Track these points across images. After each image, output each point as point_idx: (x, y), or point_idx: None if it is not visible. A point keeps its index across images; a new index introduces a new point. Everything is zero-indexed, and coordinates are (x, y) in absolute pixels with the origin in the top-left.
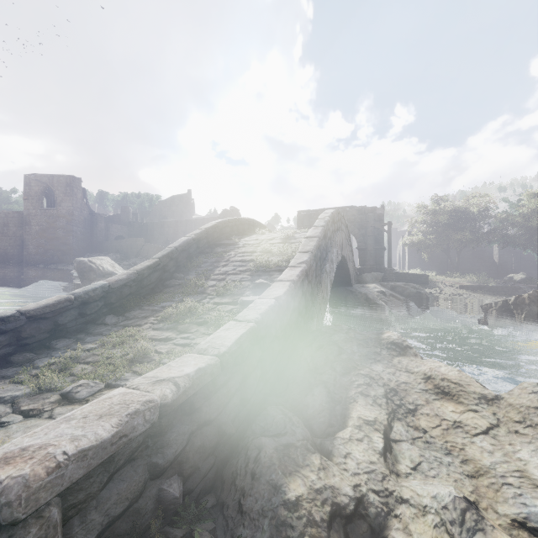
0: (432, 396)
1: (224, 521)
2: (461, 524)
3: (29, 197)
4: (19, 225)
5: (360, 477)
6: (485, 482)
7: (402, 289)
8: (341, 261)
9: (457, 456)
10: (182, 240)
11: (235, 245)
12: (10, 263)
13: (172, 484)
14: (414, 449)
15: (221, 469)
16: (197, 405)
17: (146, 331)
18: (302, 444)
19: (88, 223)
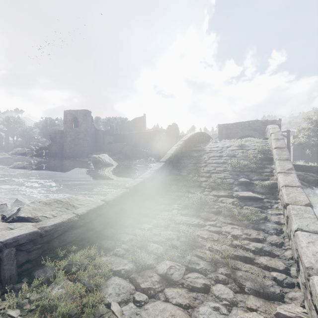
0: None
1: None
2: None
3: (66, 122)
4: (61, 137)
5: None
6: None
7: (302, 177)
8: None
9: None
10: (174, 149)
11: (203, 150)
12: (57, 157)
13: None
14: None
15: None
16: None
17: (178, 216)
18: None
19: (94, 135)
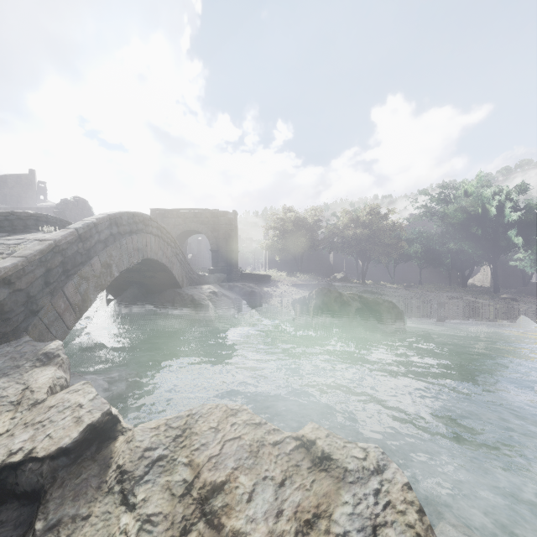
0: (10, 407)
1: None
2: None
3: None
4: None
5: None
6: None
7: (239, 289)
8: (159, 263)
9: None
10: None
11: None
12: None
13: None
14: None
15: None
16: None
17: None
18: None
19: None
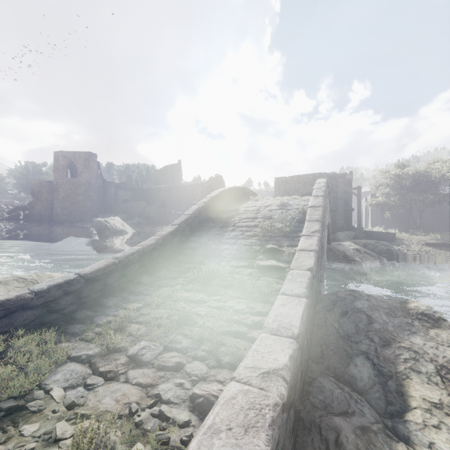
0: None
1: None
2: None
3: (57, 170)
4: (50, 192)
5: None
6: None
7: (373, 246)
8: None
9: None
10: (195, 208)
11: (237, 211)
12: (43, 222)
13: None
14: None
15: (295, 446)
16: None
17: (180, 292)
18: (378, 428)
19: (102, 189)
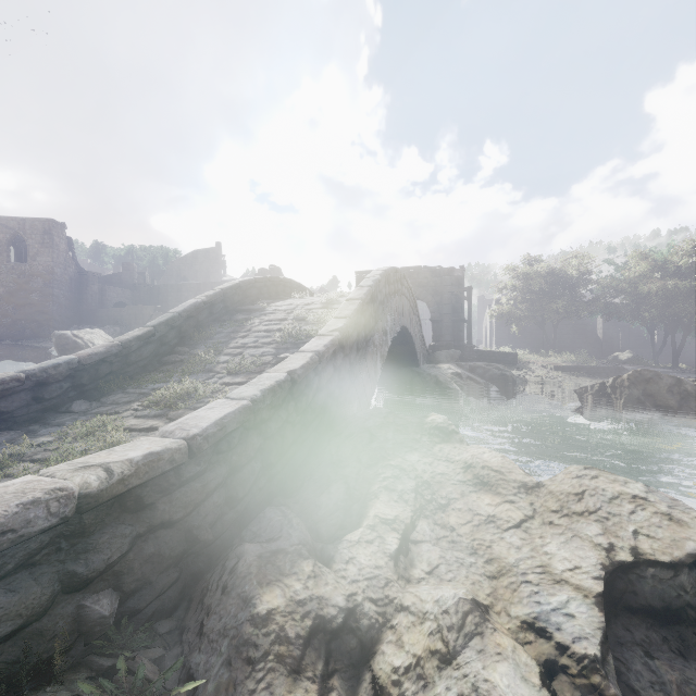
0: (469, 488)
1: (180, 648)
2: (459, 629)
3: None
4: None
5: (358, 585)
6: (505, 583)
7: (483, 371)
8: (404, 333)
9: (483, 556)
10: (189, 304)
11: (262, 311)
12: None
13: (101, 600)
14: (436, 550)
15: (191, 586)
16: (147, 500)
17: (125, 420)
18: (295, 549)
19: (75, 284)
